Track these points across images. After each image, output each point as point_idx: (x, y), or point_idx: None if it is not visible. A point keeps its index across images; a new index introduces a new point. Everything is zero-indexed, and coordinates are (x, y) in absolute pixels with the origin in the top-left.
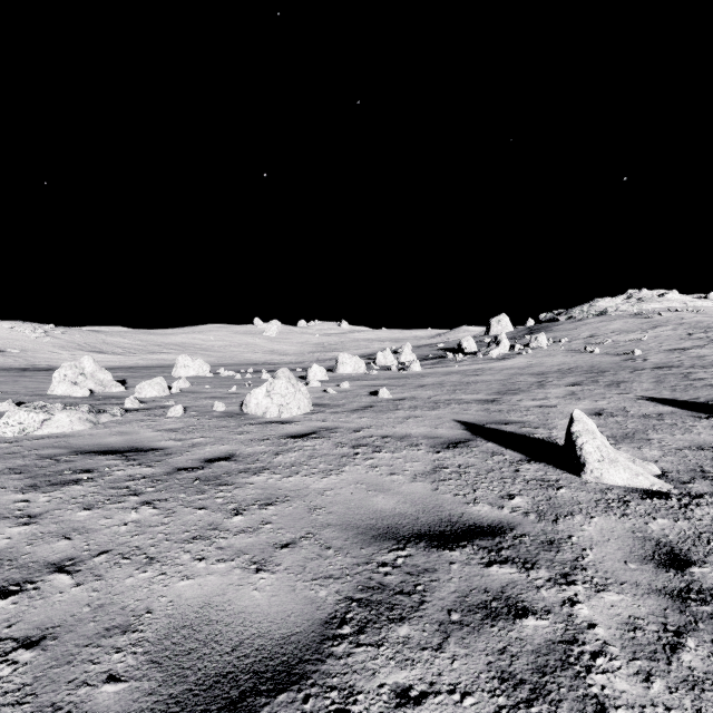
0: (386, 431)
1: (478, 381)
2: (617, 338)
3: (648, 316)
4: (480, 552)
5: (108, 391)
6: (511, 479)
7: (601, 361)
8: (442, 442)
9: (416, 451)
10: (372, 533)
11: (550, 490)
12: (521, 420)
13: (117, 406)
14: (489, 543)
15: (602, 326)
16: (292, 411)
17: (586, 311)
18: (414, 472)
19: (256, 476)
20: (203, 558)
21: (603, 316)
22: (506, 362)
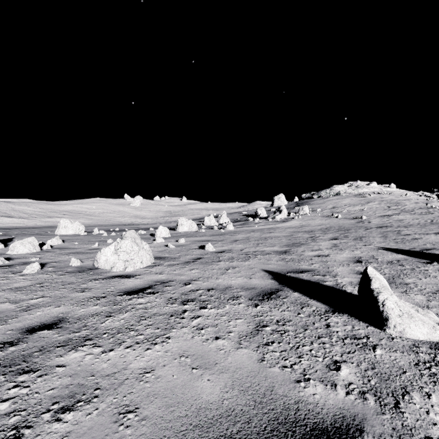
0: (211, 283)
1: (272, 237)
2: (349, 208)
3: (363, 196)
4: None
5: None
6: (328, 338)
7: (344, 223)
8: (258, 294)
9: (237, 305)
10: None
11: (368, 352)
12: (311, 268)
13: None
14: None
15: (338, 202)
16: (135, 265)
17: (328, 193)
18: (239, 334)
19: (73, 352)
20: None
21: (338, 196)
22: (286, 223)
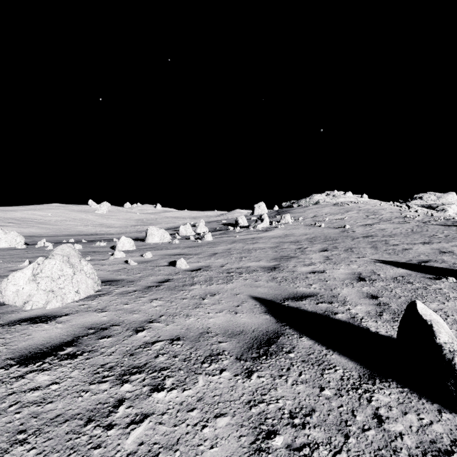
0: (177, 326)
1: (256, 248)
2: (330, 217)
3: (342, 205)
4: None
5: None
6: None
7: (328, 232)
8: (249, 344)
9: (217, 377)
10: None
11: None
12: (311, 292)
13: None
14: None
15: (319, 211)
16: (66, 297)
17: (308, 201)
18: None
19: None
20: None
21: (317, 205)
22: (269, 233)
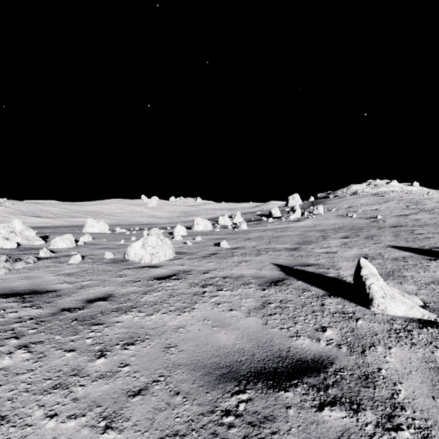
0: (226, 273)
1: (284, 235)
2: (365, 208)
3: (382, 195)
4: (310, 391)
5: (32, 244)
6: (320, 312)
7: (358, 222)
8: (266, 281)
9: (248, 289)
10: (216, 372)
11: (351, 322)
12: (317, 263)
13: (34, 255)
14: (316, 380)
15: (355, 201)
16: (160, 258)
17: (345, 192)
18: (248, 308)
19: (125, 314)
20: (55, 414)
21: (355, 195)
22: (300, 223)
